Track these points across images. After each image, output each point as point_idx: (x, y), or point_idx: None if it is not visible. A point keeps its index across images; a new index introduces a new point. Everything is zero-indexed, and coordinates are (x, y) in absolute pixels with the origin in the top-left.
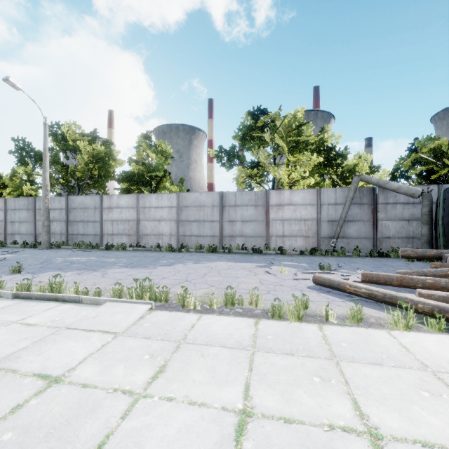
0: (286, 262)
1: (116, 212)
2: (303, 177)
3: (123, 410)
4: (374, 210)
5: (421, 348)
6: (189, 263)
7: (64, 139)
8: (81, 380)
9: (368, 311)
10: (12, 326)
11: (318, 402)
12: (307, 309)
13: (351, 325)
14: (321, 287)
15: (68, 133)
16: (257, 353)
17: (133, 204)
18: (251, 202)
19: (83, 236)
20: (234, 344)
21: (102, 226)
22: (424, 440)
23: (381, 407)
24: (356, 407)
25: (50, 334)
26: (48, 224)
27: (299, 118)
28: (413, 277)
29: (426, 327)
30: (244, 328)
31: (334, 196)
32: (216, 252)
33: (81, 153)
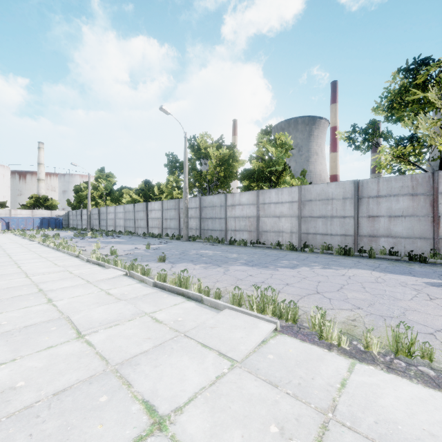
0: None
1: (238, 209)
2: None
3: None
4: None
5: None
6: (315, 267)
7: (198, 149)
8: (185, 440)
9: None
10: (145, 319)
11: None
12: None
13: None
14: None
15: (201, 143)
16: None
17: (253, 201)
18: (404, 190)
19: (211, 231)
20: None
21: (226, 222)
22: None
23: None
24: None
25: (169, 338)
26: (187, 221)
27: None
28: None
29: None
30: None
31: None
32: (350, 256)
33: (210, 158)
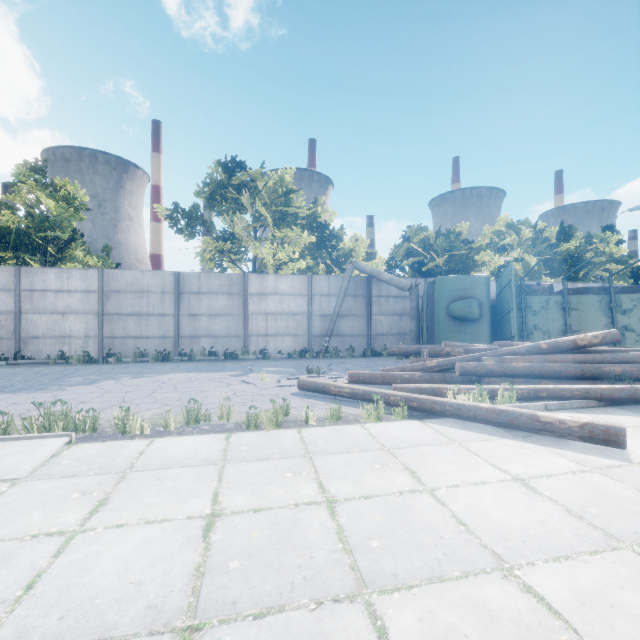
0: (269, 367)
1: None
2: (292, 259)
3: (54, 549)
4: (369, 304)
5: (385, 434)
6: (124, 378)
7: None
8: None
9: (349, 410)
10: None
11: (288, 491)
12: (288, 416)
13: (330, 424)
14: (307, 393)
15: None
16: (228, 465)
17: (7, 284)
18: (223, 288)
19: None
20: (200, 462)
21: None
22: (367, 495)
23: (341, 482)
24: (320, 487)
25: None
26: None
27: (288, 183)
28: (394, 373)
29: (393, 417)
30: (213, 445)
31: (328, 286)
32: (169, 361)
33: None
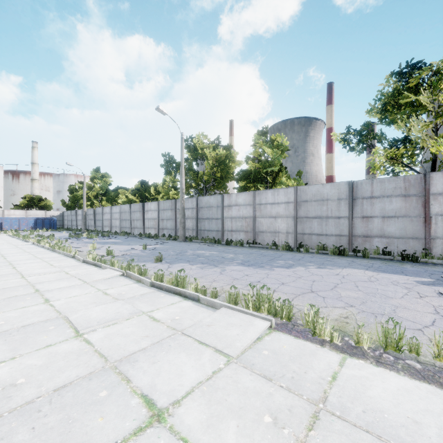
0: None
1: (235, 210)
2: None
3: None
4: None
5: None
6: (311, 267)
7: (195, 149)
8: (183, 430)
9: None
10: (142, 318)
11: None
12: None
13: None
14: None
15: (198, 144)
16: None
17: (250, 201)
18: (397, 191)
19: (208, 232)
20: None
21: (223, 223)
22: None
23: None
24: None
25: (167, 336)
26: (184, 221)
27: None
28: None
29: None
30: (442, 415)
31: None
32: (344, 256)
33: (207, 159)
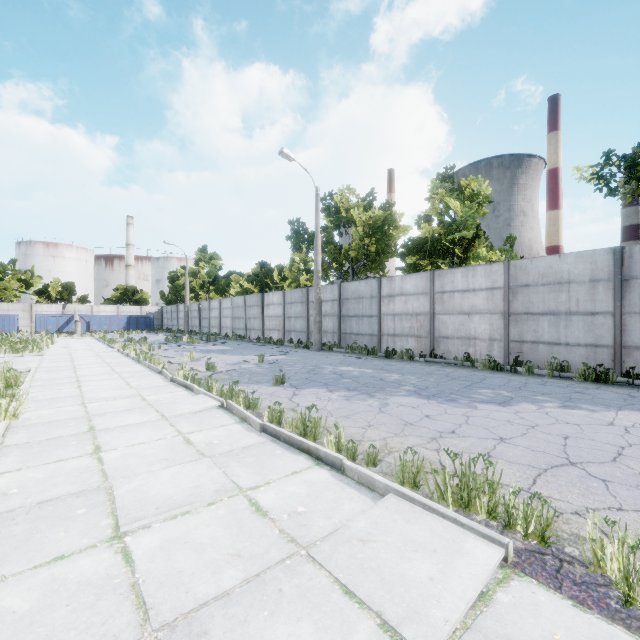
0: None
1: (399, 302)
2: None
3: None
4: None
5: None
6: (548, 404)
7: (337, 211)
8: None
9: None
10: (237, 502)
11: None
12: None
13: None
14: None
15: (341, 203)
16: None
17: (424, 288)
18: None
19: (356, 336)
20: None
21: (379, 322)
22: None
23: None
24: None
25: (277, 561)
26: (320, 320)
27: None
28: None
29: None
30: None
31: None
32: (607, 383)
33: (355, 225)
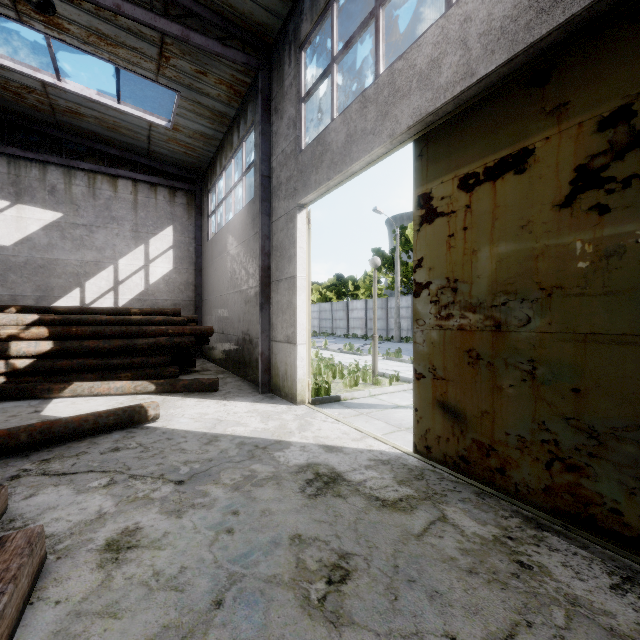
0: None
1: None
2: None
3: None
4: None
5: None
6: None
7: (406, 240)
8: None
9: None
10: None
11: None
12: None
13: None
14: None
15: (410, 235)
16: None
17: None
18: None
19: None
20: None
21: None
22: None
23: None
24: None
25: None
26: (399, 321)
27: None
28: None
29: None
30: None
31: None
32: None
33: None
